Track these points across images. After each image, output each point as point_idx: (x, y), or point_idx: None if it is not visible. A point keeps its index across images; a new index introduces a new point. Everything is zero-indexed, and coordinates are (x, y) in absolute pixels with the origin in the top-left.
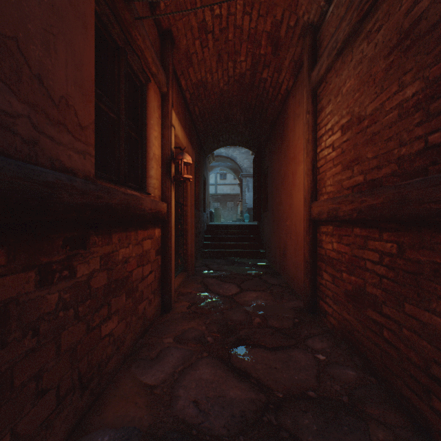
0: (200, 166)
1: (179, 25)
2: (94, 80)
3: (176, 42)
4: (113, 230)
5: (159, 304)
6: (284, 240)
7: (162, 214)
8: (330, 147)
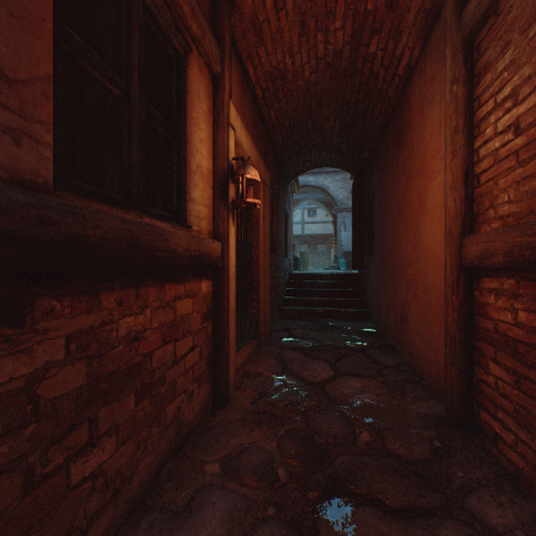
0: (280, 195)
1: None
2: None
3: (236, 1)
4: (103, 285)
5: (209, 396)
6: (402, 298)
7: (212, 259)
8: (508, 130)
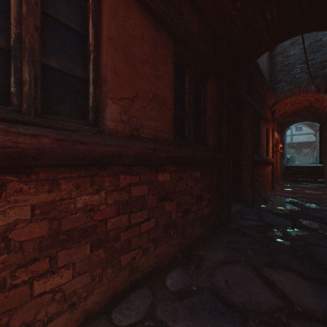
0: (281, 137)
1: (277, 107)
2: (265, 141)
3: (275, 110)
4: (266, 165)
5: (271, 187)
6: None
7: (272, 162)
8: None
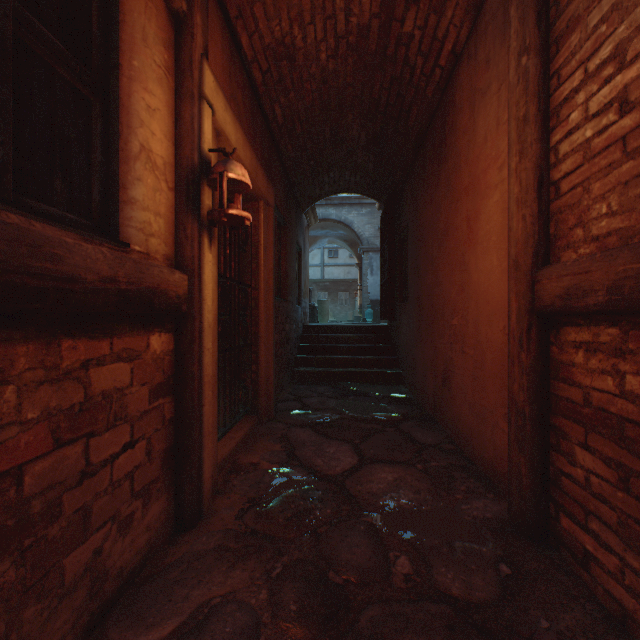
0: (290, 224)
1: None
2: None
3: None
4: None
5: (167, 513)
6: (445, 356)
7: (170, 298)
8: (609, 108)
